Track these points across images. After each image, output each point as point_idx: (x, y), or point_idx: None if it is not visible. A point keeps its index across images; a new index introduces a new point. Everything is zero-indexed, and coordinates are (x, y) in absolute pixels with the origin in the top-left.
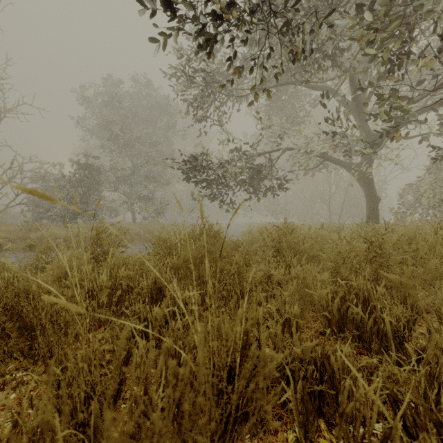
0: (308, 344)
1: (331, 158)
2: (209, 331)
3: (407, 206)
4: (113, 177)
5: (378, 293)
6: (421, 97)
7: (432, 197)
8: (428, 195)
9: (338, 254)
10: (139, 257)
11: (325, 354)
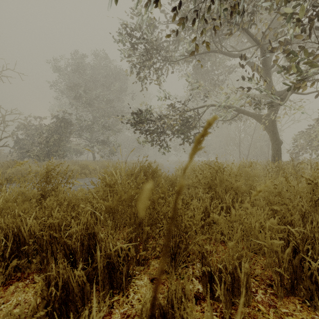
0: None
1: (244, 110)
2: None
3: (300, 148)
4: (78, 126)
5: None
6: None
7: None
8: (318, 139)
9: (277, 194)
10: (82, 194)
11: None
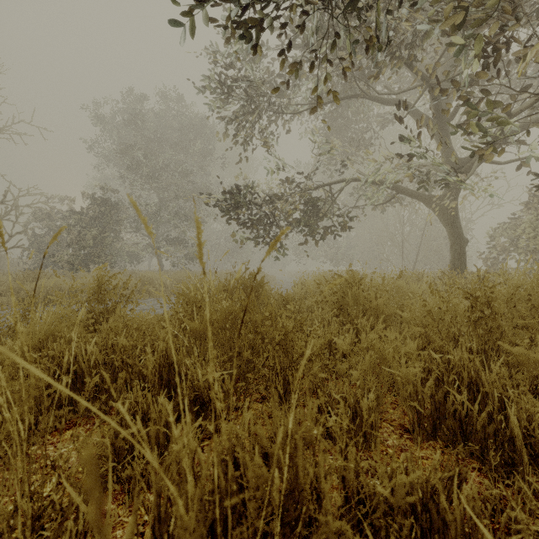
0: (402, 479)
1: (405, 189)
2: (235, 444)
3: (500, 250)
4: (135, 214)
5: (494, 374)
6: (524, 110)
7: (532, 239)
8: (527, 236)
9: (427, 314)
10: (152, 317)
11: (430, 492)
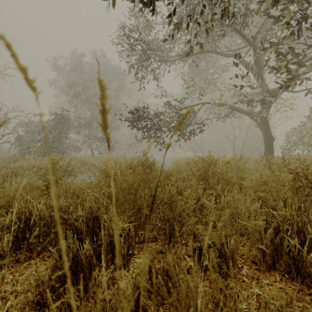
0: None
1: (237, 108)
2: (139, 286)
3: (292, 144)
4: (77, 123)
5: None
6: (311, 59)
7: None
8: (309, 136)
9: (263, 183)
10: (84, 185)
11: None
